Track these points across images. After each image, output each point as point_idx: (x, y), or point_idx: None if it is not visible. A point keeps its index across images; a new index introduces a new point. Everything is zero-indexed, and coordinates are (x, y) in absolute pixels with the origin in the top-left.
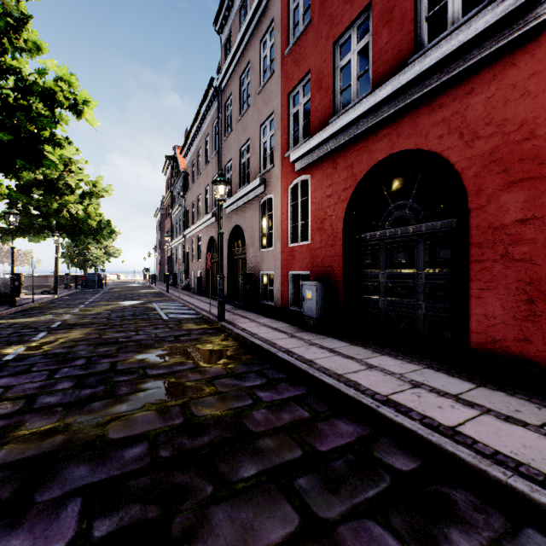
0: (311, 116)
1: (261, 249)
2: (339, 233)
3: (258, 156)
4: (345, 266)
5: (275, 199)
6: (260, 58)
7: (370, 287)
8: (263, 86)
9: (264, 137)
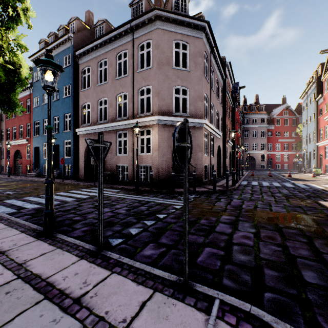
0: (10, 136)
1: (2, 159)
2: (13, 159)
3: (1, 137)
4: (14, 164)
5: (4, 149)
6: (2, 113)
7: (18, 167)
8: (2, 122)
9: (3, 133)
